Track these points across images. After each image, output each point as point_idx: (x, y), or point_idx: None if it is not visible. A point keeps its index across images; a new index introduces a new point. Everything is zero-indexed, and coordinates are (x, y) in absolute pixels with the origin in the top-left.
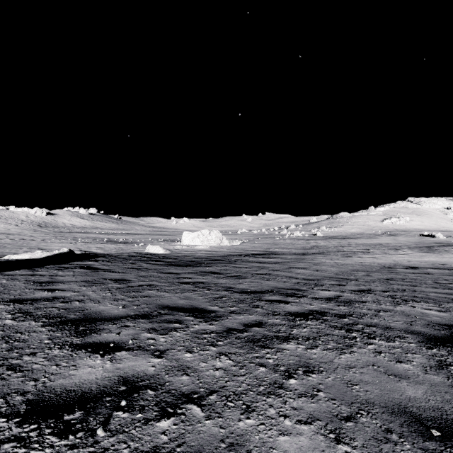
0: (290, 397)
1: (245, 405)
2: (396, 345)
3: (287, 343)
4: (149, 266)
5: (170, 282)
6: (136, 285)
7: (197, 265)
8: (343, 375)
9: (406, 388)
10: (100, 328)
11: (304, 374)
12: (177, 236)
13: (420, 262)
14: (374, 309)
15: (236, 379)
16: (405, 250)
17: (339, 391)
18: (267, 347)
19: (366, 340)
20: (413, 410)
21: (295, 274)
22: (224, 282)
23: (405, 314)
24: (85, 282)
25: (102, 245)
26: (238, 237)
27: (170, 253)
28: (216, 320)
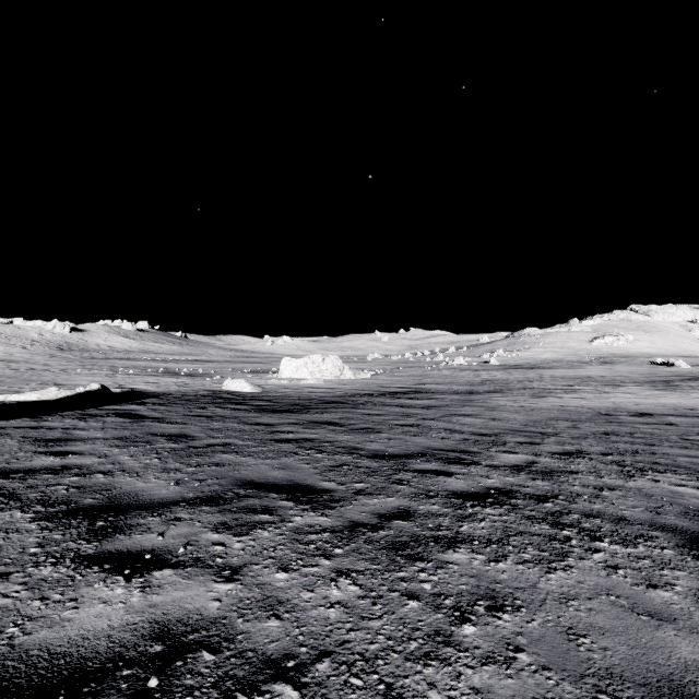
0: (467, 664)
1: (383, 685)
2: (640, 553)
3: (454, 551)
4: (227, 412)
5: (258, 439)
6: (202, 445)
7: (303, 410)
8: (558, 615)
9: (675, 643)
10: (133, 524)
11: (489, 613)
12: (273, 364)
13: (654, 405)
14: (592, 486)
15: (365, 626)
16: (629, 386)
17: (555, 649)
18: (420, 559)
19: (588, 543)
20: (698, 691)
21: (459, 426)
22: (345, 438)
23: (645, 494)
24: (119, 439)
25: (155, 378)
26: (367, 366)
27: (261, 392)
28: (331, 508)
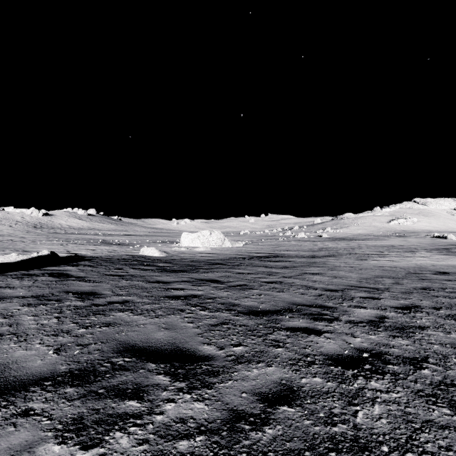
0: None
1: None
2: None
3: None
4: (136, 272)
5: (154, 296)
6: (104, 302)
7: (194, 270)
8: None
9: None
10: None
11: None
12: (177, 237)
13: (446, 266)
14: (448, 344)
15: None
16: (422, 252)
17: None
18: None
19: None
20: None
21: (312, 283)
22: (225, 295)
23: None
24: (36, 297)
25: (94, 247)
26: (240, 238)
27: (166, 256)
28: (209, 386)
